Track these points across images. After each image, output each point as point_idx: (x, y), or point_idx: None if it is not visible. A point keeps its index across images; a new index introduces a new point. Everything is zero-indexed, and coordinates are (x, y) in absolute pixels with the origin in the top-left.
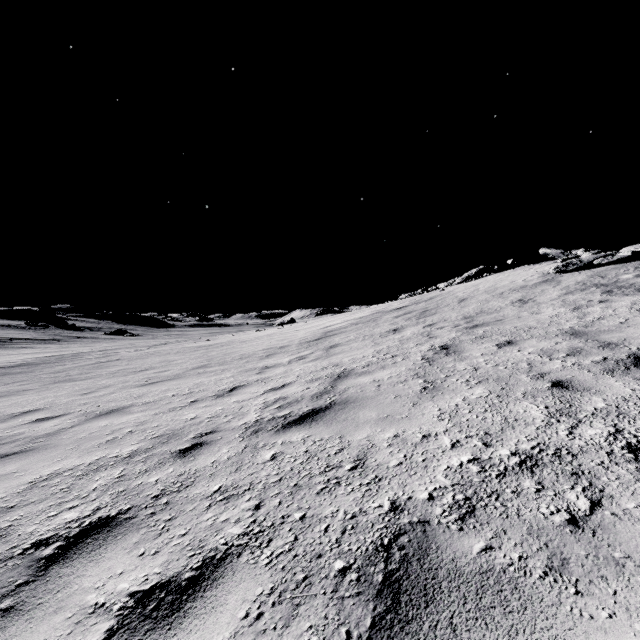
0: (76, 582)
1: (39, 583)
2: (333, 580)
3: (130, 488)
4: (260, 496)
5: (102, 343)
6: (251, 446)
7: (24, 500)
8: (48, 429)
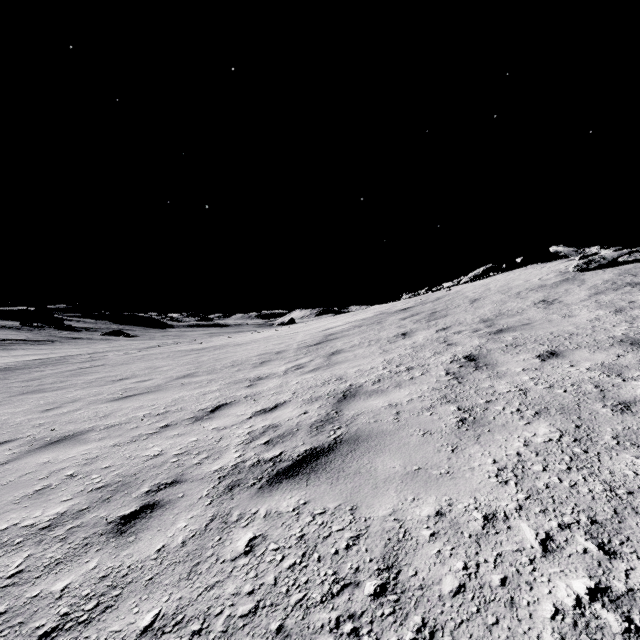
0: None
1: None
2: None
3: (16, 606)
4: None
5: (97, 344)
6: (220, 517)
7: None
8: None
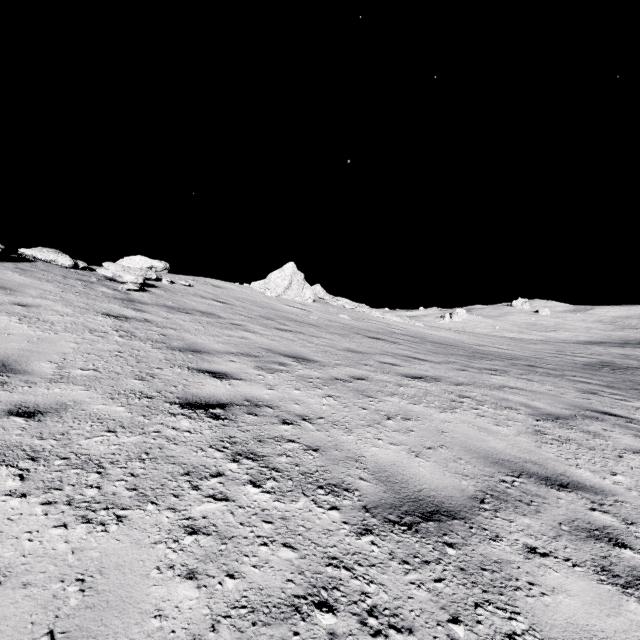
0: None
1: None
2: (608, 397)
3: None
4: (637, 410)
5: None
6: None
7: None
8: None
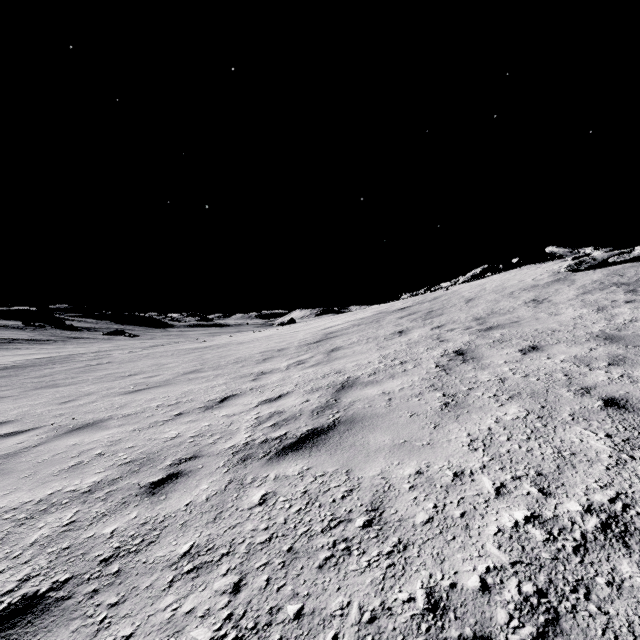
0: None
1: None
2: None
3: (77, 543)
4: (241, 567)
5: (99, 344)
6: (237, 481)
7: None
8: (10, 448)
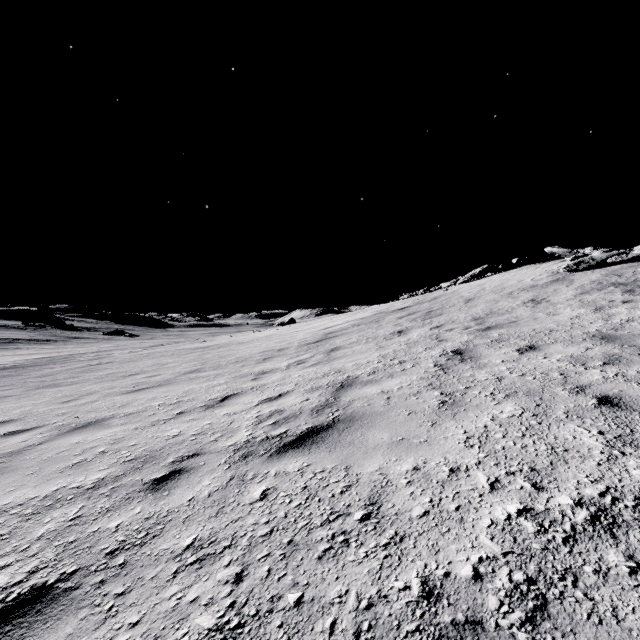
0: None
1: None
2: None
3: (83, 537)
4: (243, 559)
5: (99, 344)
6: (238, 477)
7: None
8: (14, 446)
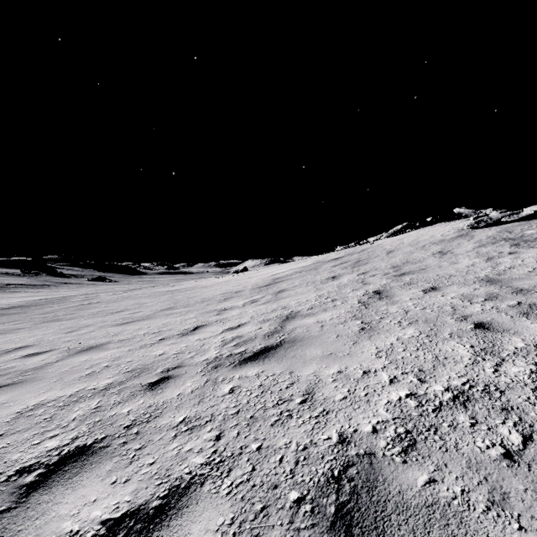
0: (53, 509)
1: (20, 510)
2: (289, 511)
3: (105, 418)
4: (220, 427)
5: (85, 288)
6: (212, 380)
7: (11, 429)
8: (36, 363)
